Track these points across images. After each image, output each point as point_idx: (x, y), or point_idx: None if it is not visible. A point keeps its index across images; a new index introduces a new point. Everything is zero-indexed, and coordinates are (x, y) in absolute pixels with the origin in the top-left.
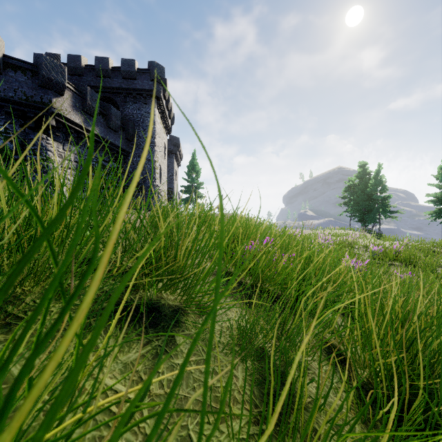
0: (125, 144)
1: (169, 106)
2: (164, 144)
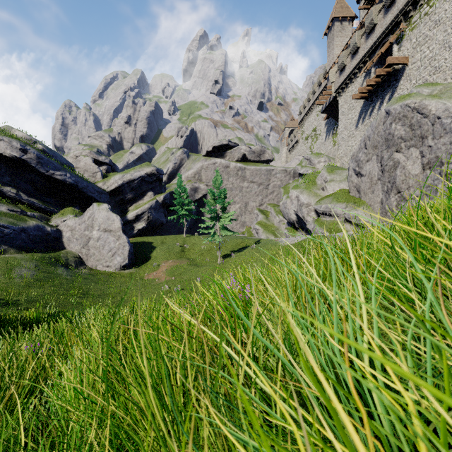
0: None
1: None
2: None
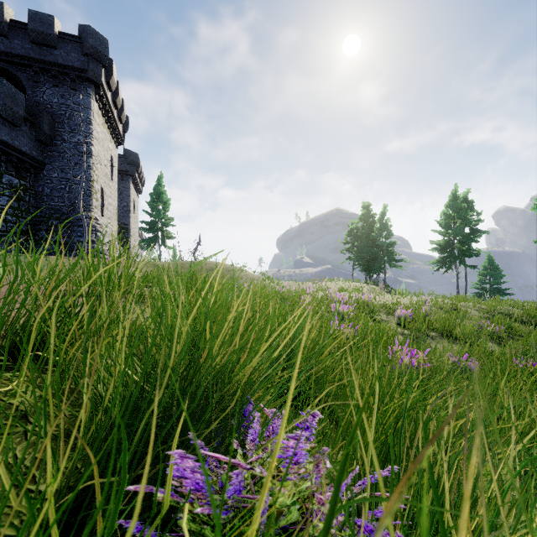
0: (35, 149)
1: (118, 102)
2: (111, 158)
